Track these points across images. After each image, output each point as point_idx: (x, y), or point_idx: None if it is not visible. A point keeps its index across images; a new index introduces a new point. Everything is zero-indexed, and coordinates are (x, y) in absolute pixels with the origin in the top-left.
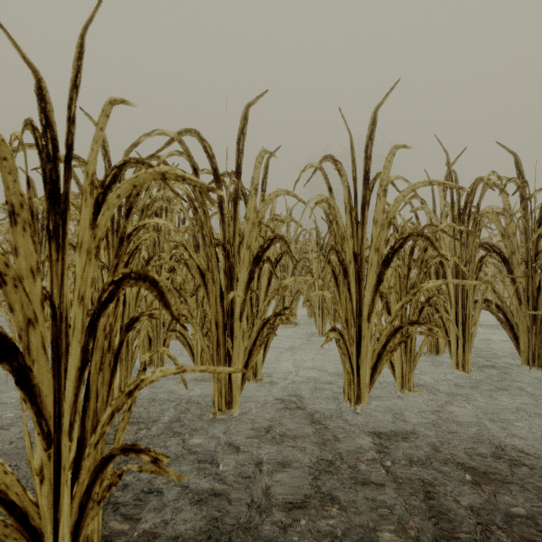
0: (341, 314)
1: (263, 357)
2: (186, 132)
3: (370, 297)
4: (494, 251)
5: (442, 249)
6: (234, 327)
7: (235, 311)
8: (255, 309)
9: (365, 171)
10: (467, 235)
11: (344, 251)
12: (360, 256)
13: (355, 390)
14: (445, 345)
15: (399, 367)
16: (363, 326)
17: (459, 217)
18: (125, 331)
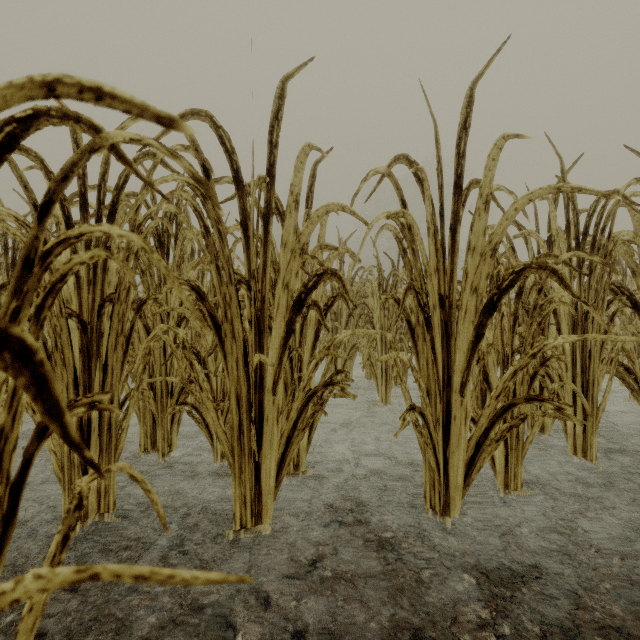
0: (423, 385)
1: (308, 441)
2: (193, 115)
3: (464, 359)
4: (621, 293)
5: (555, 290)
6: (264, 403)
7: (265, 380)
8: (296, 375)
9: (456, 175)
10: (589, 270)
11: (424, 293)
12: (449, 299)
13: (441, 495)
14: (552, 421)
15: (501, 457)
16: (454, 401)
17: (577, 246)
18: (36, 439)
